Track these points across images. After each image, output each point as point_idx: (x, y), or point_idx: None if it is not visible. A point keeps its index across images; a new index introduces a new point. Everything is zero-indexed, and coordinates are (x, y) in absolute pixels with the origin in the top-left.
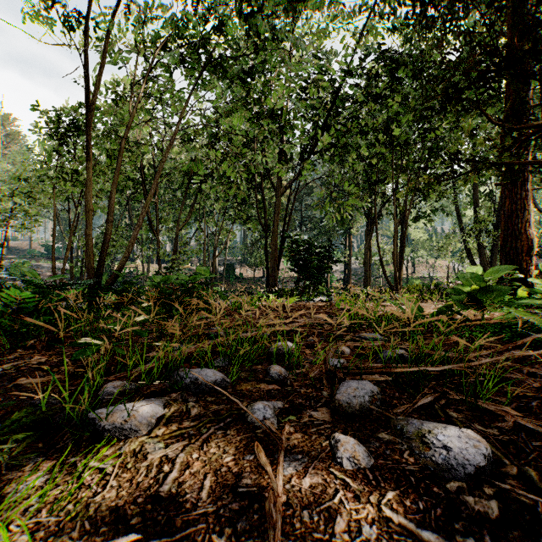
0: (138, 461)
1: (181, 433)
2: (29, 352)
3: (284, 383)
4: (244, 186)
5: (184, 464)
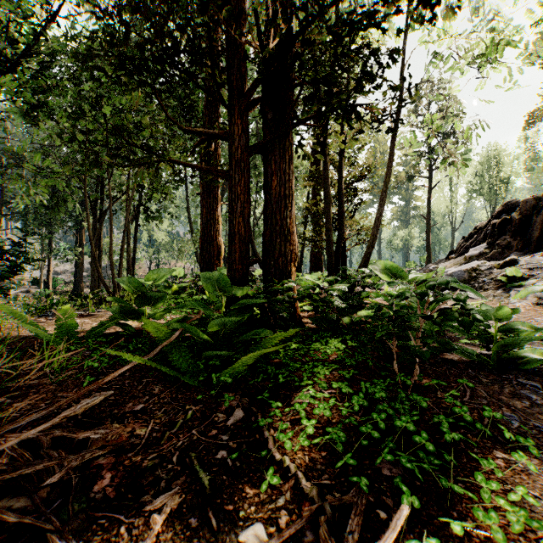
0: None
1: None
2: None
3: None
4: None
5: None
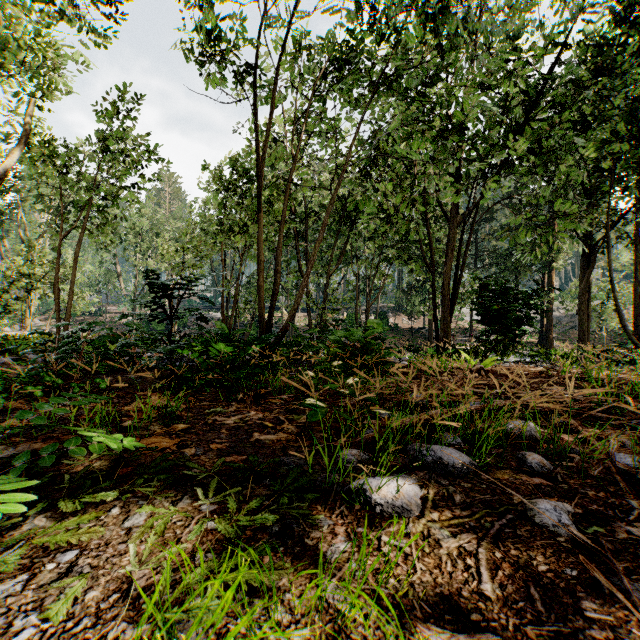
0: (433, 547)
1: (460, 522)
2: (242, 406)
3: (553, 478)
4: (418, 221)
5: (491, 562)
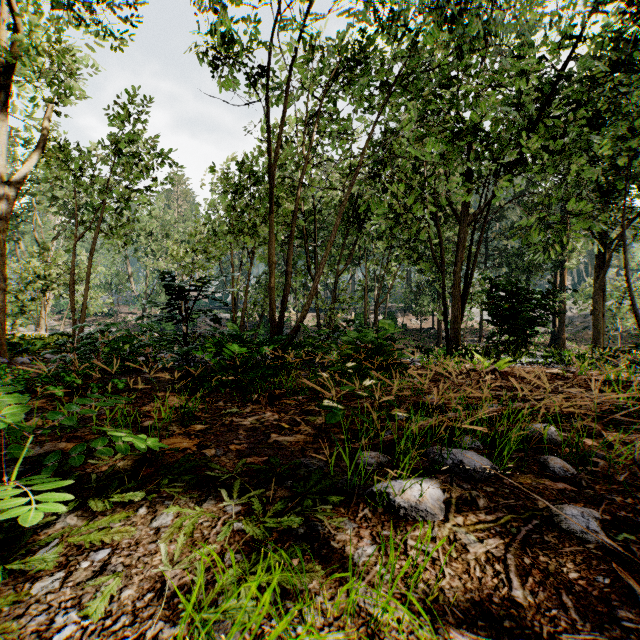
0: (460, 552)
1: (485, 527)
2: (257, 407)
3: (577, 483)
4: (429, 221)
5: (520, 568)
